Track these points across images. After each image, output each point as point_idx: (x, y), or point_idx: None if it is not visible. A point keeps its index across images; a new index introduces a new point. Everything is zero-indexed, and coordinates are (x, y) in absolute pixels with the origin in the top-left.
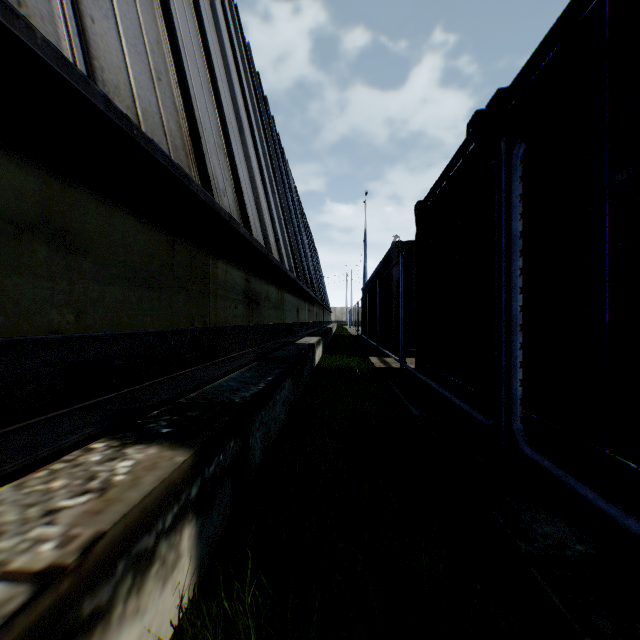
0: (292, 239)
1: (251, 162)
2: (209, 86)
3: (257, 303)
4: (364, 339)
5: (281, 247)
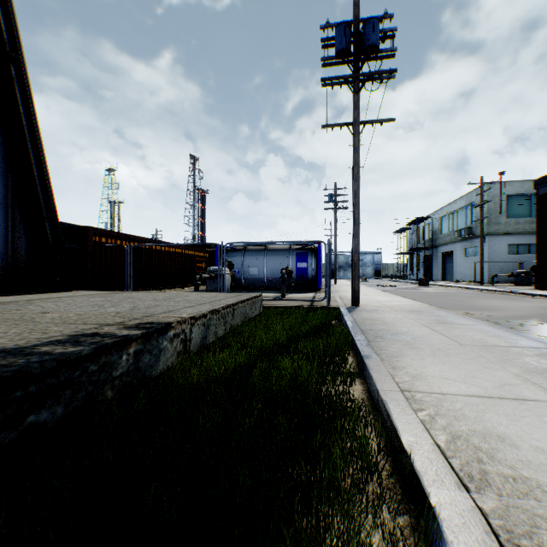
0: None
1: None
2: None
3: None
4: None
5: None
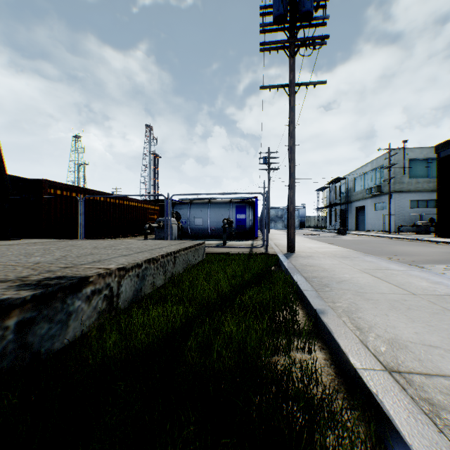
0: None
1: None
2: None
3: None
4: None
5: None
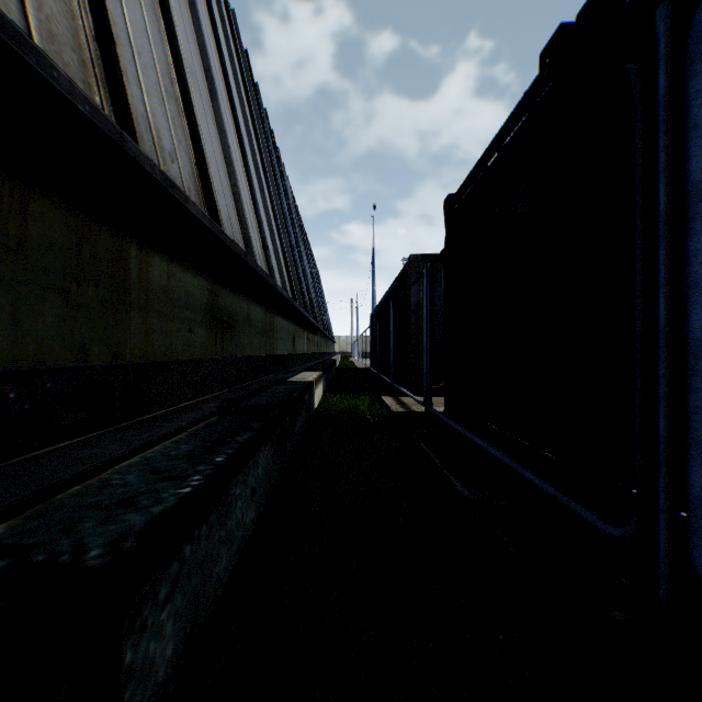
0: (287, 253)
1: (227, 137)
2: (156, 8)
3: (231, 327)
4: (373, 373)
5: (270, 257)
